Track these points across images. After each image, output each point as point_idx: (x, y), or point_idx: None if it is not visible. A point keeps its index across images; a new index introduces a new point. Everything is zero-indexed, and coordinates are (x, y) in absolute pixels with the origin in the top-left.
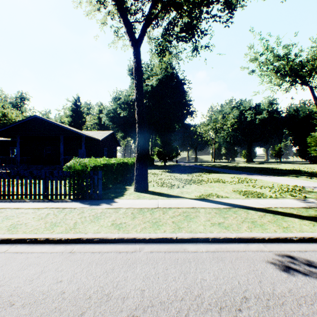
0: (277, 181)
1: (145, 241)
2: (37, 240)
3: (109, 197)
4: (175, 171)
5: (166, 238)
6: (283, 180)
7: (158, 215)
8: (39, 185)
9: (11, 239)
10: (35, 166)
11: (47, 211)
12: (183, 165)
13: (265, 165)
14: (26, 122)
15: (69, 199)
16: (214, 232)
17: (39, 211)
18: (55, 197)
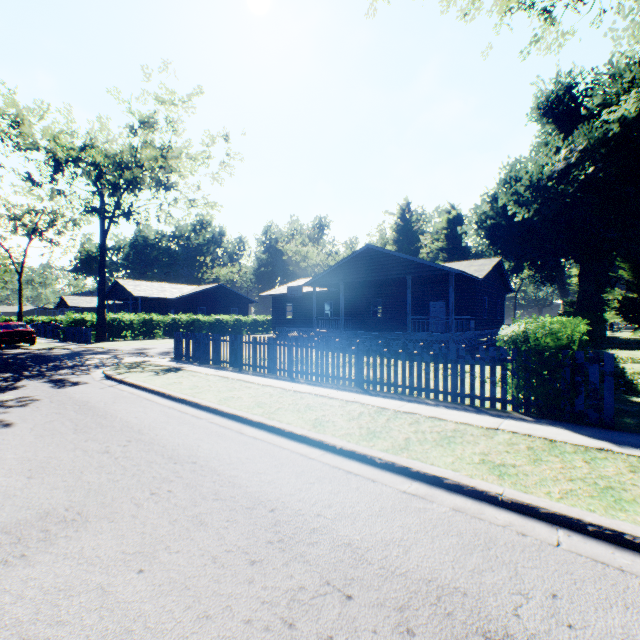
0: None
1: None
2: (620, 537)
3: (625, 425)
4: None
5: None
6: None
7: None
8: (443, 373)
9: (537, 509)
10: (367, 333)
11: (513, 439)
12: None
13: None
14: (352, 258)
15: (520, 413)
16: None
17: (493, 435)
18: (479, 404)
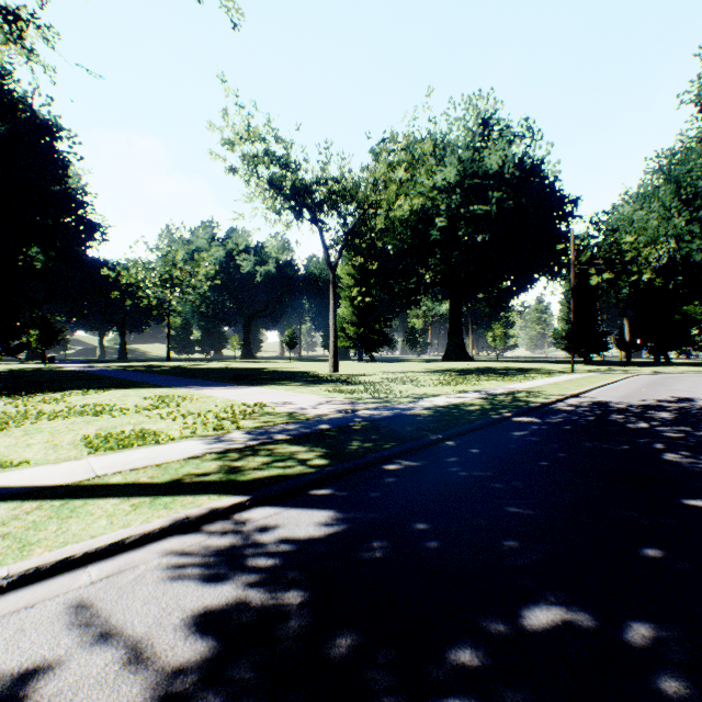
0: (240, 396)
1: None
2: None
3: None
4: None
5: None
6: (254, 393)
7: None
8: None
9: None
10: None
11: None
12: (62, 369)
13: (268, 363)
14: None
15: None
16: None
17: None
18: None
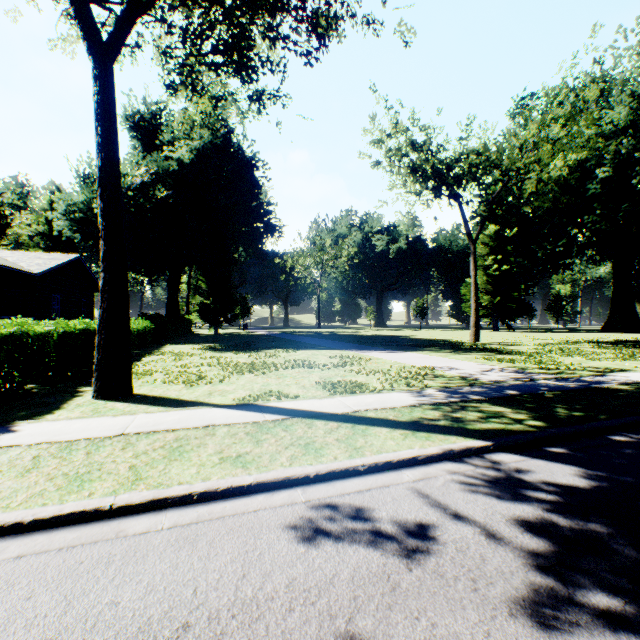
0: (403, 359)
1: (20, 529)
2: None
3: (6, 419)
4: (229, 347)
5: (83, 512)
6: (412, 357)
7: (105, 455)
8: None
9: None
10: None
11: None
12: (255, 333)
13: (401, 331)
14: None
15: None
16: (214, 477)
17: None
18: None
